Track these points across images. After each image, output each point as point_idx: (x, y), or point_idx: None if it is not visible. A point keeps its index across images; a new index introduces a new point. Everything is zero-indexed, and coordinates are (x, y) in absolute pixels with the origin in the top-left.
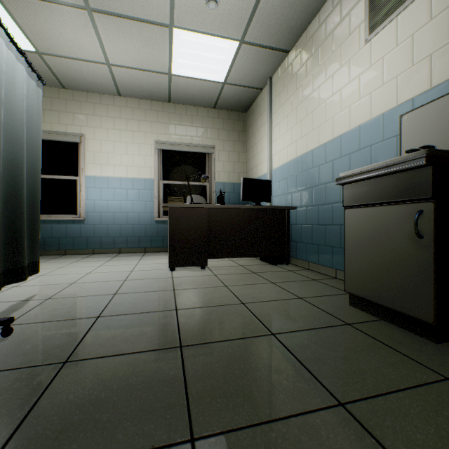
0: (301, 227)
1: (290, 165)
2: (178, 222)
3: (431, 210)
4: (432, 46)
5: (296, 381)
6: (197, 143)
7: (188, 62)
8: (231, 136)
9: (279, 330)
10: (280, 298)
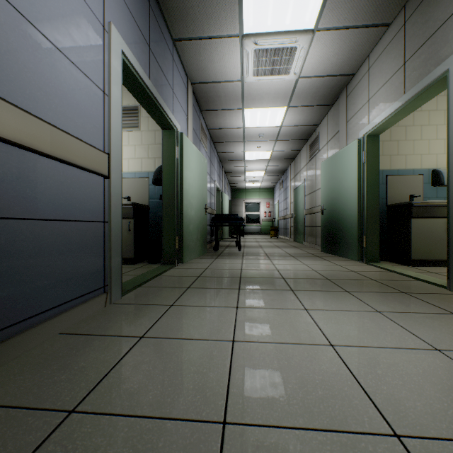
0: None
1: None
2: None
3: (133, 222)
4: (130, 156)
5: None
6: None
7: None
8: None
9: None
10: None
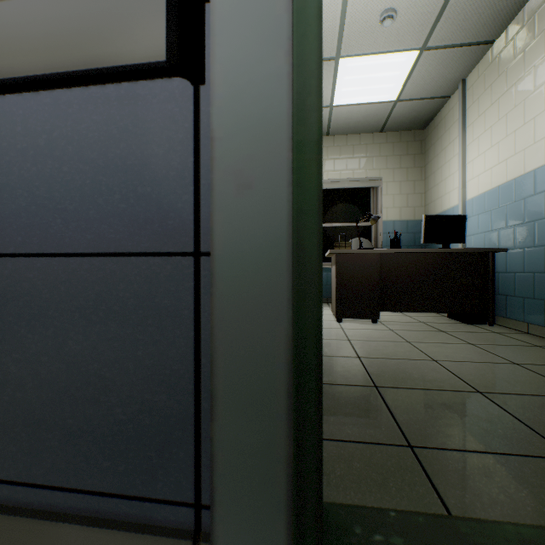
0: (514, 276)
1: (495, 193)
2: (346, 269)
3: None
4: None
5: (514, 432)
6: (359, 177)
7: (353, 88)
8: (403, 162)
9: (487, 390)
10: (484, 361)
